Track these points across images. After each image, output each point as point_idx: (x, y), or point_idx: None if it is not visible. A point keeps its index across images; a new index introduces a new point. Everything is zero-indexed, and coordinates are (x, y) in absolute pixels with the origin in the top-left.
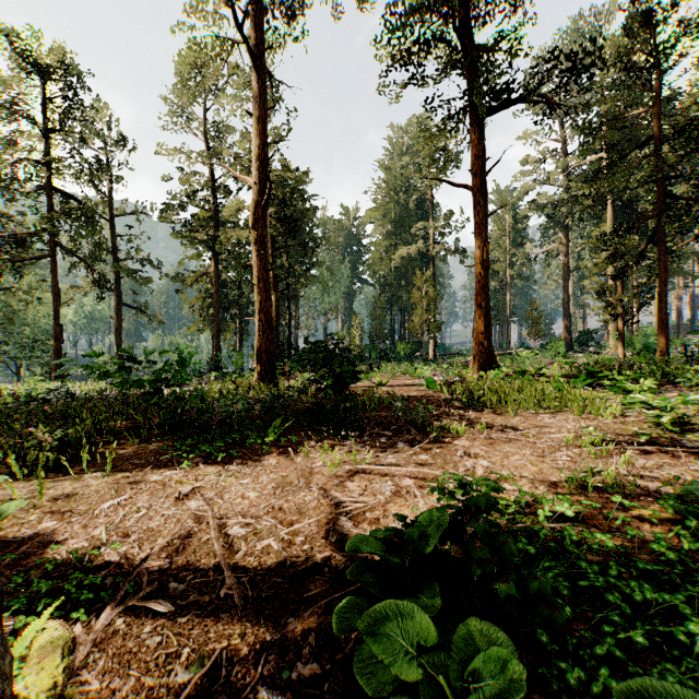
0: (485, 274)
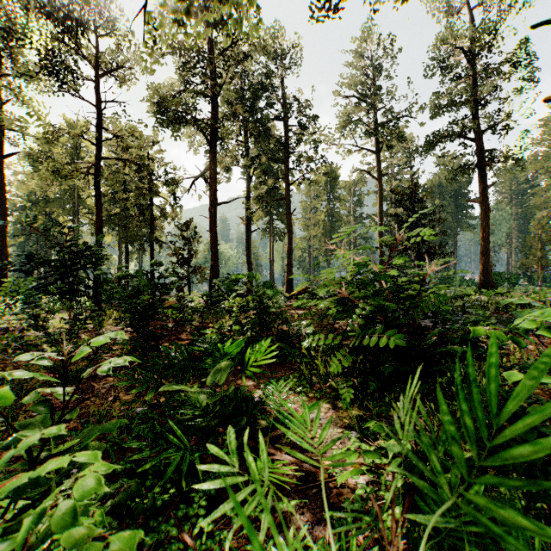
0: (484, 243)
